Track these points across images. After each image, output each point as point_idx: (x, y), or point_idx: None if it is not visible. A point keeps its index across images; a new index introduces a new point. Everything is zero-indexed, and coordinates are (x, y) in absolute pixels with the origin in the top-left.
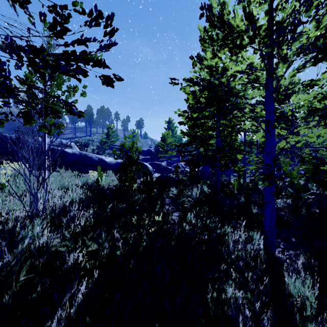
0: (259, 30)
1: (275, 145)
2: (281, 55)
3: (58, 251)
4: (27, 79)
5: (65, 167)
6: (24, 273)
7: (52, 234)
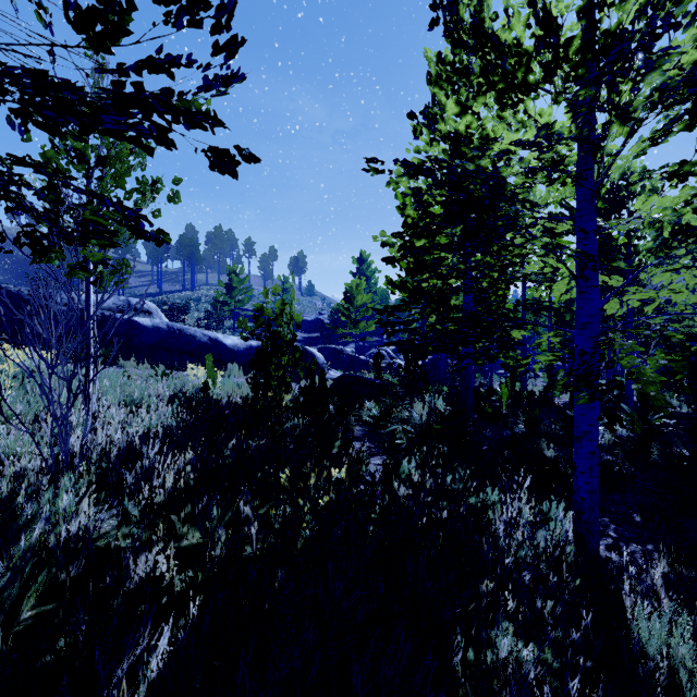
0: (567, 49)
1: (599, 309)
2: (617, 106)
3: (112, 550)
4: (47, 163)
5: (136, 358)
6: (32, 601)
7: (98, 511)
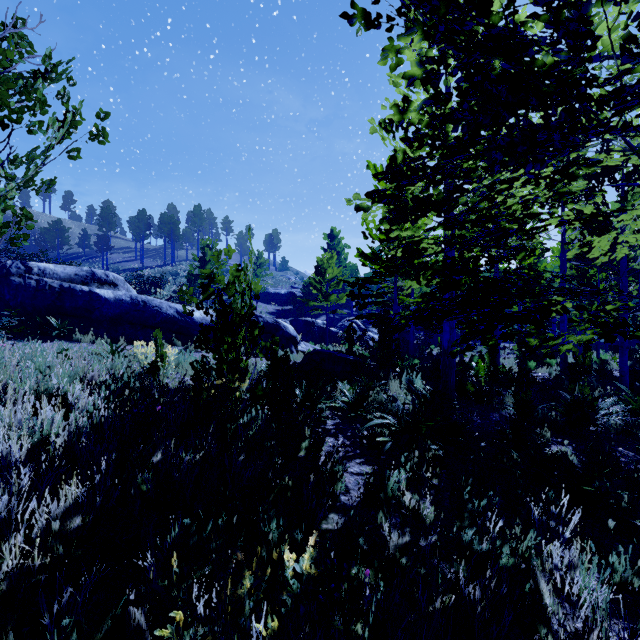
0: None
1: None
2: None
3: None
4: None
5: (96, 332)
6: None
7: None
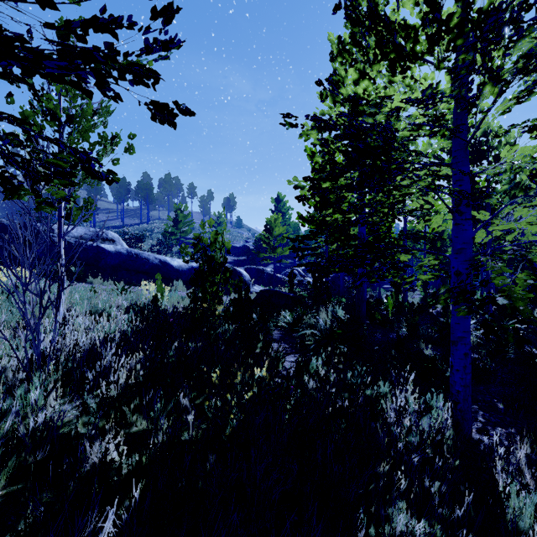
0: (449, 23)
1: (472, 237)
2: (490, 69)
3: (72, 437)
4: (26, 120)
5: (102, 276)
6: (3, 482)
7: (61, 405)
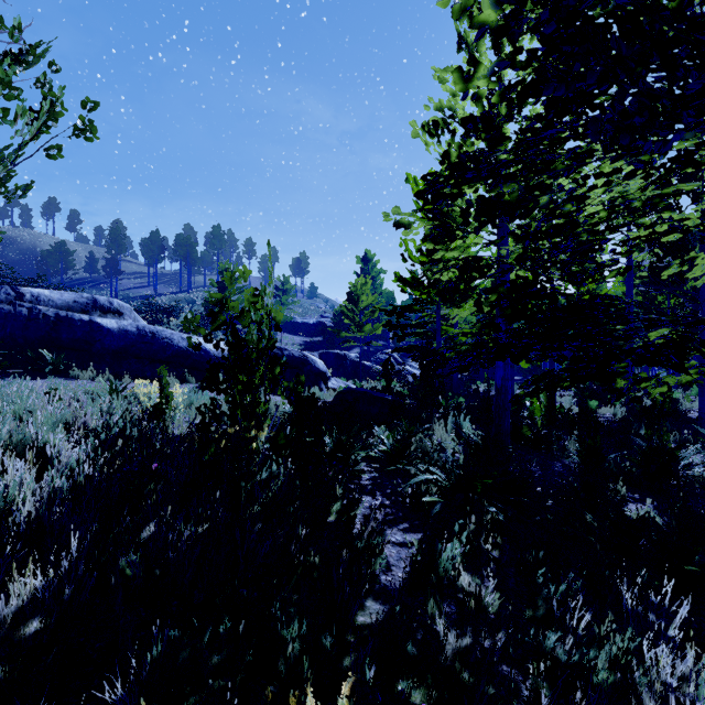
0: None
1: None
2: None
3: None
4: None
5: (97, 367)
6: None
7: None
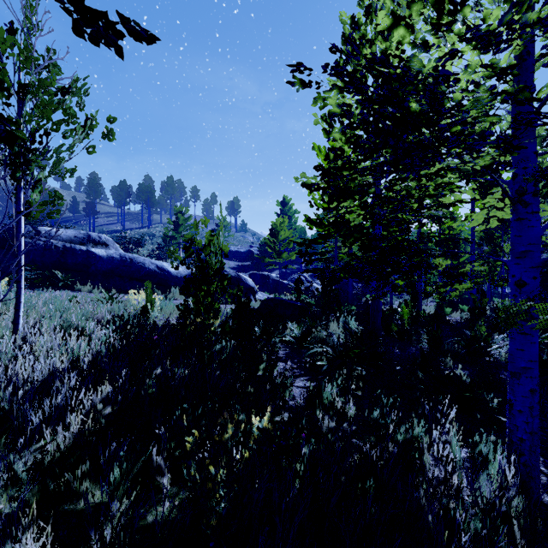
0: None
1: (540, 237)
2: None
3: None
4: None
5: (92, 283)
6: None
7: None
